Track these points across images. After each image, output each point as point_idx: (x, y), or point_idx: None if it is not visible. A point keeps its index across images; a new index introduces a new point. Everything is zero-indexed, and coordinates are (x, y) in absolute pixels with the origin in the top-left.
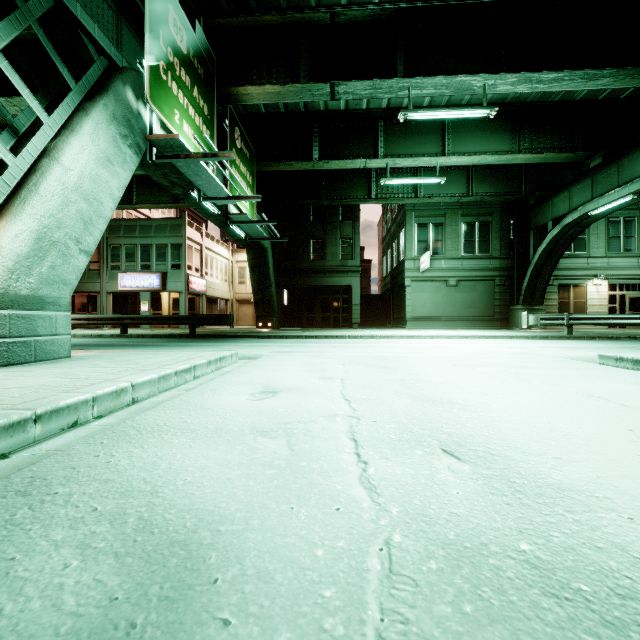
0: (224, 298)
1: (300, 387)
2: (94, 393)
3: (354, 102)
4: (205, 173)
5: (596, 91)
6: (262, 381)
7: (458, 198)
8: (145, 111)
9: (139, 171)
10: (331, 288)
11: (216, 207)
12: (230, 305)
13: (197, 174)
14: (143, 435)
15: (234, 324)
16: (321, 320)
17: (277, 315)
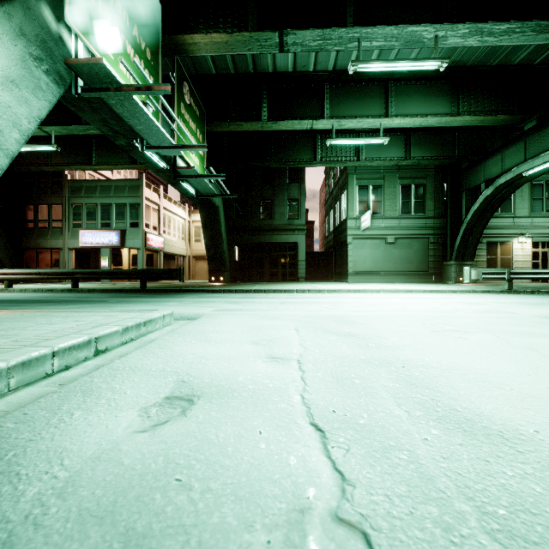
0: (181, 254)
1: (235, 383)
2: None
3: (301, 64)
4: (143, 114)
5: (533, 55)
6: (180, 367)
7: (397, 161)
8: (69, 38)
9: (93, 130)
10: (279, 245)
11: (164, 161)
12: (187, 261)
13: (134, 116)
14: None
15: (191, 278)
16: (270, 275)
17: (229, 270)
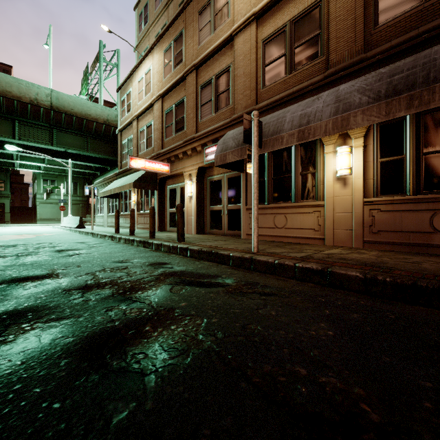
0: None
1: None
2: None
3: None
4: None
5: None
6: None
7: (60, 173)
8: None
9: None
10: None
11: None
12: None
13: None
14: None
15: None
16: None
17: None
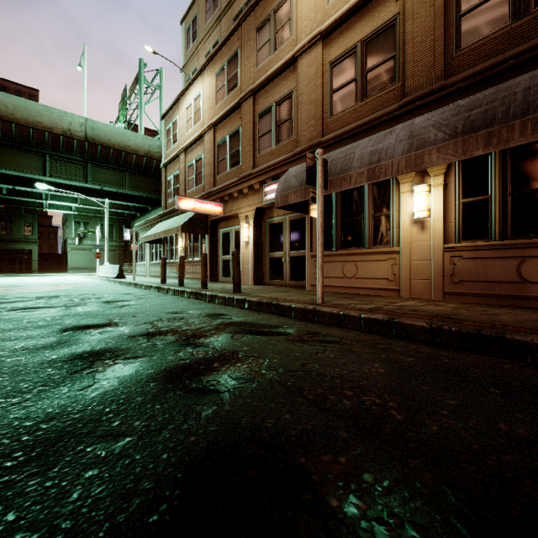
0: None
1: (3, 279)
2: None
3: None
4: None
5: None
6: None
7: (94, 214)
8: None
9: None
10: (17, 250)
11: None
12: None
13: None
14: None
15: None
16: (9, 269)
17: None
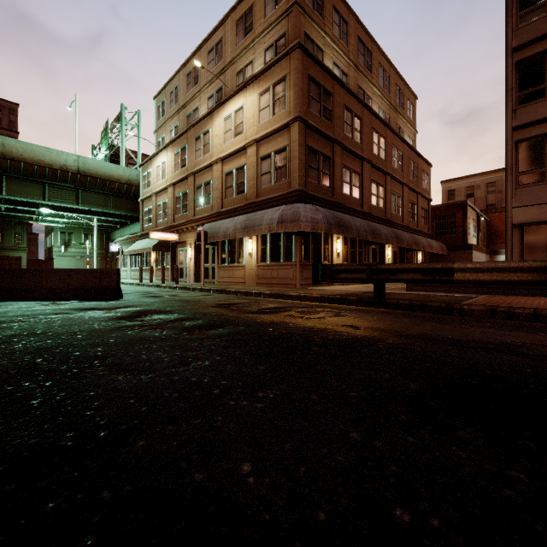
0: None
1: None
2: None
3: None
4: None
5: None
6: None
7: (78, 226)
8: None
9: None
10: (7, 257)
11: None
12: None
13: None
14: None
15: None
16: None
17: None
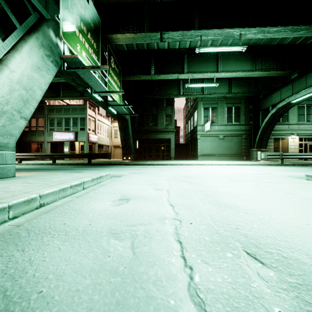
0: (107, 145)
1: (143, 196)
2: (10, 203)
3: (172, 45)
4: (94, 78)
5: (295, 39)
6: (121, 191)
7: (224, 94)
8: (60, 43)
9: (62, 80)
10: (160, 140)
11: (101, 97)
12: (110, 148)
13: (89, 78)
14: (29, 237)
15: (112, 158)
16: (155, 156)
17: (133, 153)
